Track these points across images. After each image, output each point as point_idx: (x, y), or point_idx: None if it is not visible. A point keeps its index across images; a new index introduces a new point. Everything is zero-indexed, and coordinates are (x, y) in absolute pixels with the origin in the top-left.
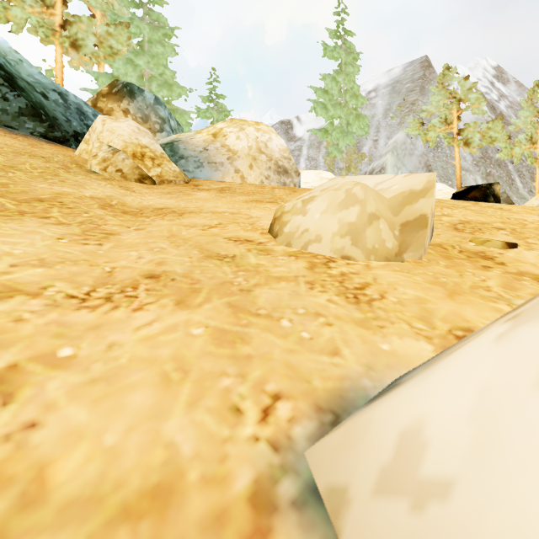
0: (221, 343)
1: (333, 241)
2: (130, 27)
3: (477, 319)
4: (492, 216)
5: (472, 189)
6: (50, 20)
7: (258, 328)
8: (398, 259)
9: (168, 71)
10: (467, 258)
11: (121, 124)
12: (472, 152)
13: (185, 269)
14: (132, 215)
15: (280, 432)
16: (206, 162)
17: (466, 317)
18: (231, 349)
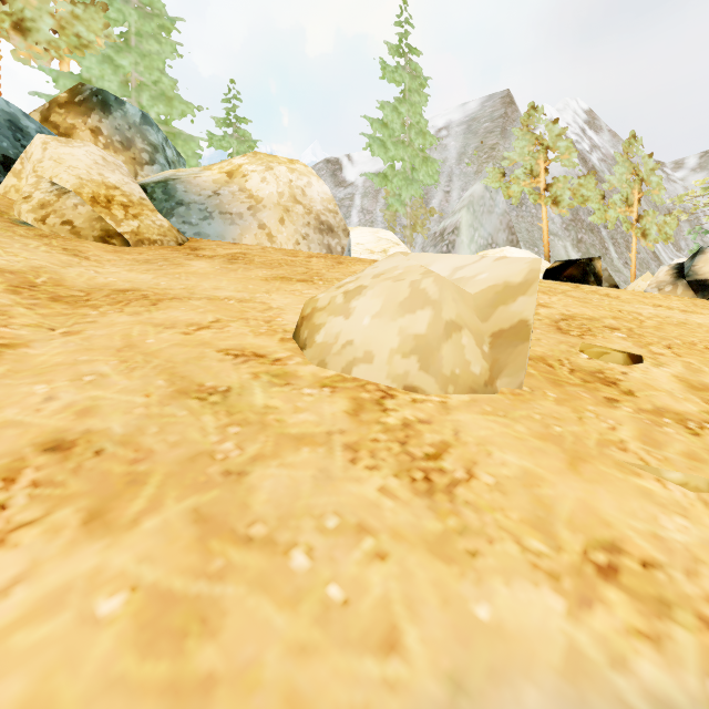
0: (153, 640)
1: (391, 362)
2: (109, 10)
3: (621, 519)
4: (600, 308)
5: (568, 264)
6: None
7: (242, 582)
8: (489, 390)
9: (165, 78)
10: (583, 384)
11: (75, 150)
12: (562, 212)
13: (130, 425)
14: (68, 303)
15: None
16: (217, 211)
17: (604, 516)
18: (172, 659)
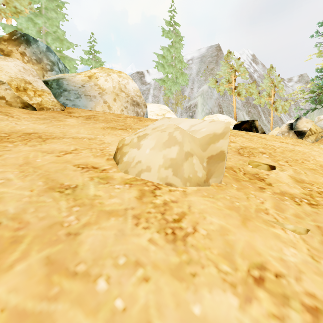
0: None
1: (159, 171)
2: None
3: (265, 251)
4: (257, 143)
5: (244, 122)
6: None
7: (67, 301)
8: (206, 184)
9: (59, 30)
10: (249, 180)
11: (9, 62)
12: (242, 99)
13: (19, 208)
14: None
15: None
16: (83, 94)
17: (258, 249)
18: None
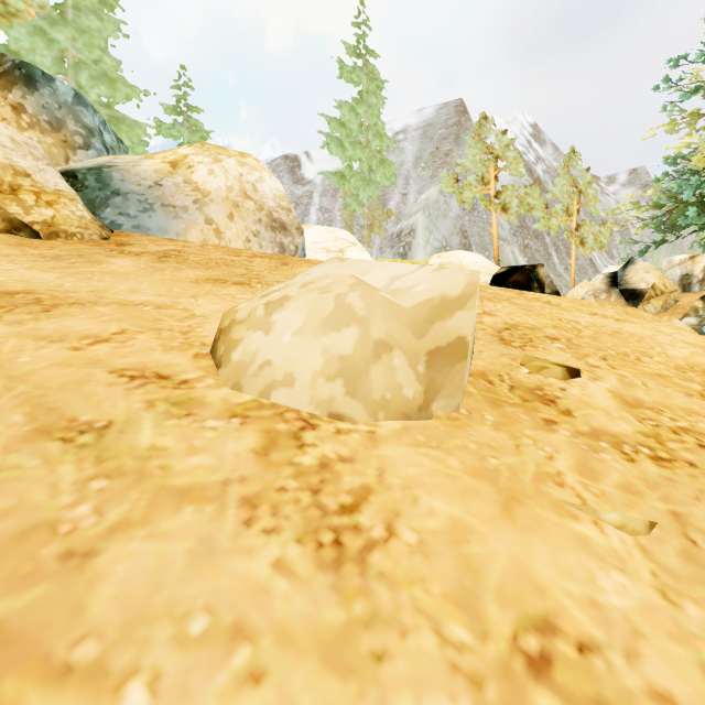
0: None
1: (314, 385)
2: None
3: (556, 581)
4: (541, 316)
5: (514, 270)
6: None
7: None
8: (424, 416)
9: (108, 58)
10: (523, 404)
11: None
12: (510, 219)
13: None
14: None
15: None
16: (159, 203)
17: (538, 579)
18: None
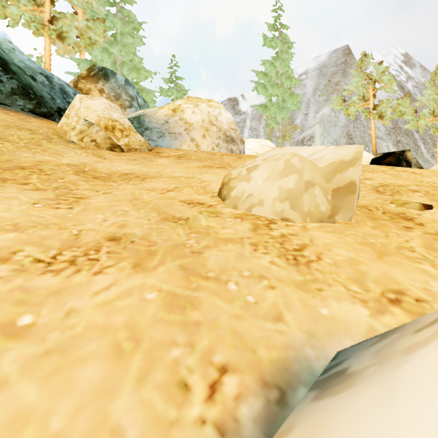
0: (172, 308)
1: (273, 205)
2: (106, 22)
3: (406, 281)
4: (407, 180)
5: (387, 155)
6: (40, 16)
7: (207, 292)
8: (331, 221)
9: (136, 57)
10: (390, 219)
11: (96, 101)
12: (385, 123)
13: (144, 232)
14: (102, 180)
15: (226, 413)
16: (167, 132)
17: (395, 279)
18: (181, 315)
